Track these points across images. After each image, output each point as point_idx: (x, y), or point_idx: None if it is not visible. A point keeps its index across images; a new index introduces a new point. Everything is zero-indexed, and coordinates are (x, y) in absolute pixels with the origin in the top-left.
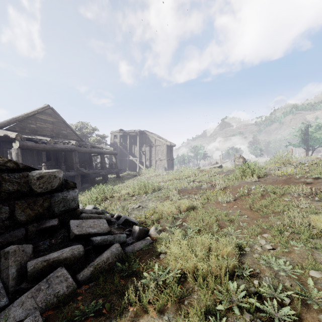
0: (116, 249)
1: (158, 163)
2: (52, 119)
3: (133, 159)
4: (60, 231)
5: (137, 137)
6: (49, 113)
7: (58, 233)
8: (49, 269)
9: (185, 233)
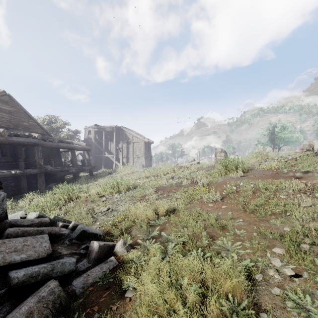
0: (49, 292)
1: (135, 160)
2: (8, 108)
3: (109, 156)
4: None
5: (113, 133)
6: (4, 100)
7: None
8: None
9: (165, 249)
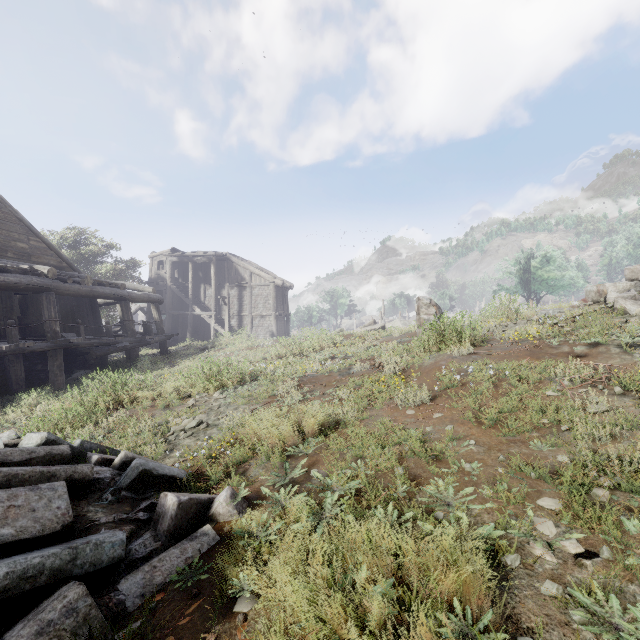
0: (65, 611)
1: (257, 322)
2: None
3: (201, 314)
4: None
5: (211, 266)
6: None
7: None
8: None
9: (319, 507)
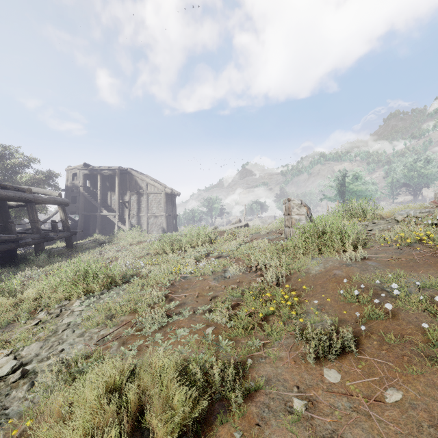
0: None
1: (151, 221)
2: None
3: (107, 214)
4: None
5: (115, 178)
6: None
7: None
8: None
9: None
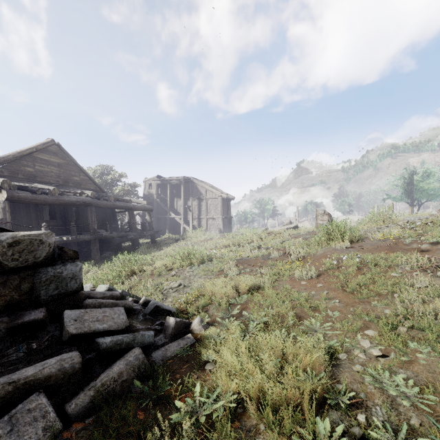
0: (135, 358)
1: (210, 222)
2: (57, 160)
3: (175, 217)
4: (48, 328)
5: (181, 186)
6: (53, 151)
7: (45, 331)
8: (18, 396)
9: (246, 328)
